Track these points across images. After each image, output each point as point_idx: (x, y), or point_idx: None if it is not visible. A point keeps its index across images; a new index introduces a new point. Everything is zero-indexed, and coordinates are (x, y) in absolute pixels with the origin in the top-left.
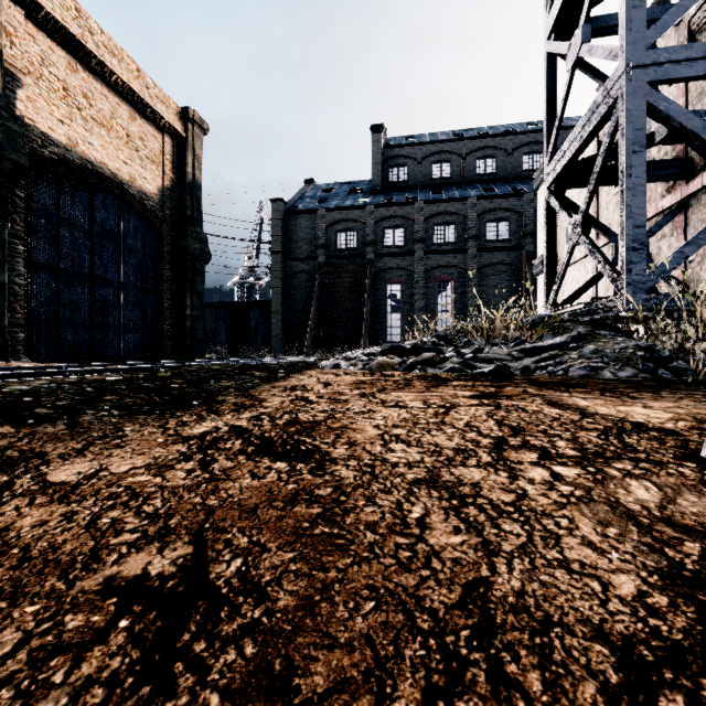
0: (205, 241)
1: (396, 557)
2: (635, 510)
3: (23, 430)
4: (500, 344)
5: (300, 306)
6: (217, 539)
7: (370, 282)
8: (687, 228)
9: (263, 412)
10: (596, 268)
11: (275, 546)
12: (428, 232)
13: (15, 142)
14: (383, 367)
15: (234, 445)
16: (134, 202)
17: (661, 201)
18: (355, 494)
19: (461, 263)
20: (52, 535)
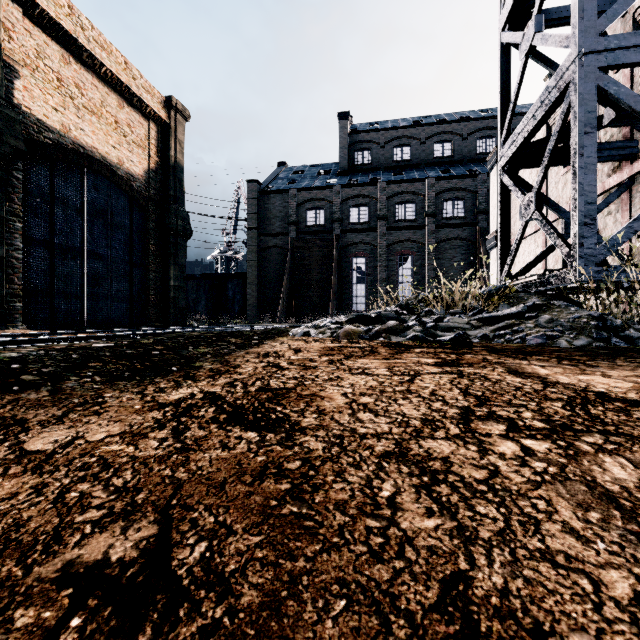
0: (187, 218)
1: (367, 544)
2: (615, 491)
3: (7, 397)
4: (459, 313)
5: (273, 277)
6: (183, 519)
7: (337, 256)
8: (632, 205)
9: (236, 378)
10: (545, 242)
11: (241, 528)
12: (390, 210)
13: (13, 128)
14: (350, 335)
15: (207, 412)
16: (122, 183)
17: (607, 180)
18: (324, 468)
19: (420, 238)
20: (18, 510)
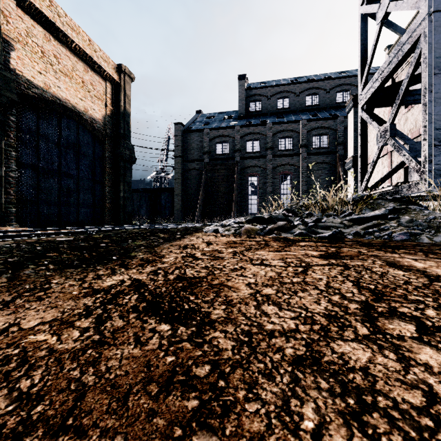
0: (132, 149)
1: None
2: None
3: None
4: (333, 215)
5: (193, 190)
6: None
7: (237, 175)
8: None
9: (160, 267)
10: (390, 164)
11: None
12: (275, 143)
13: (9, 85)
14: (249, 232)
15: (130, 300)
16: (86, 124)
17: None
18: (234, 378)
19: (296, 162)
20: None
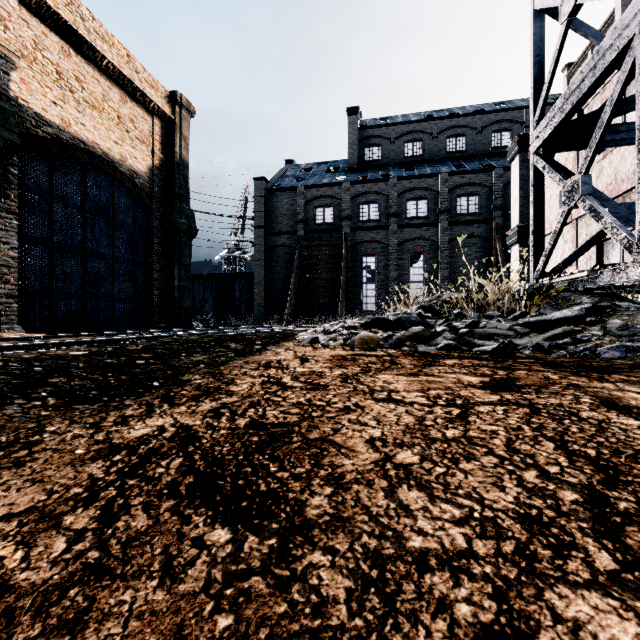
0: (192, 216)
1: None
2: None
3: None
4: (496, 317)
5: (281, 277)
6: None
7: (346, 255)
8: None
9: (225, 402)
10: (576, 237)
11: None
12: (401, 206)
13: (7, 121)
14: (367, 344)
15: (167, 469)
16: (124, 180)
17: None
18: None
19: (433, 235)
20: None
